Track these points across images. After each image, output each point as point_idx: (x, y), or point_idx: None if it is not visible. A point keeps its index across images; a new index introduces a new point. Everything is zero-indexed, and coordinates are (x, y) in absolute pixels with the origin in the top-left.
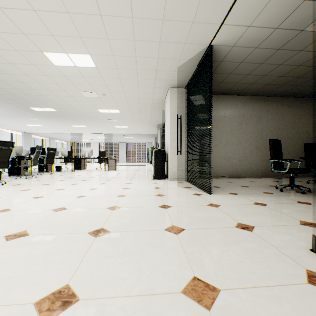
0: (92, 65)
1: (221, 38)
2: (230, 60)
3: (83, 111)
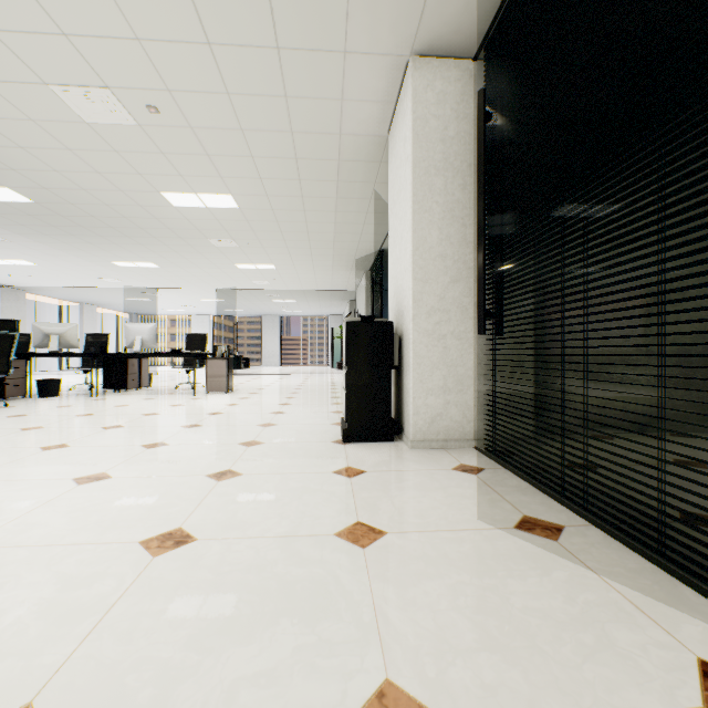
0: None
1: None
2: None
3: (117, 204)
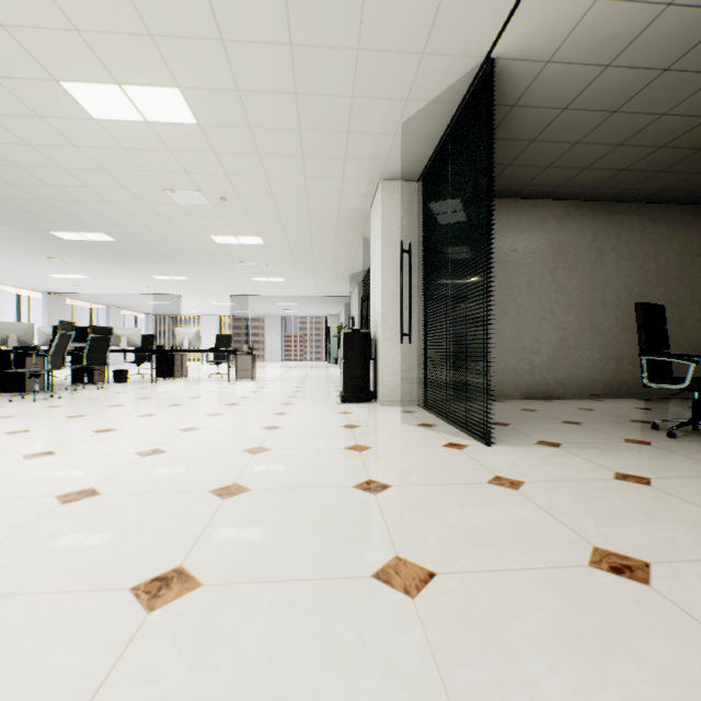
0: (187, 118)
1: (518, 37)
2: (537, 104)
3: (176, 242)
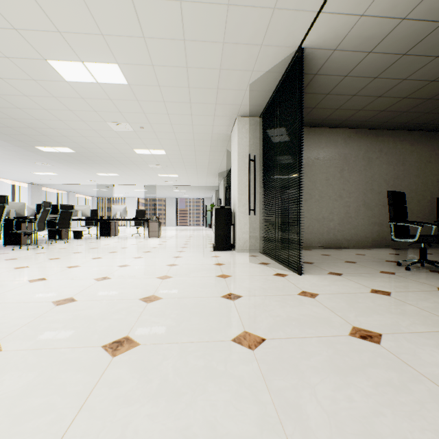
0: (122, 81)
1: (317, 36)
2: (329, 73)
3: (112, 153)
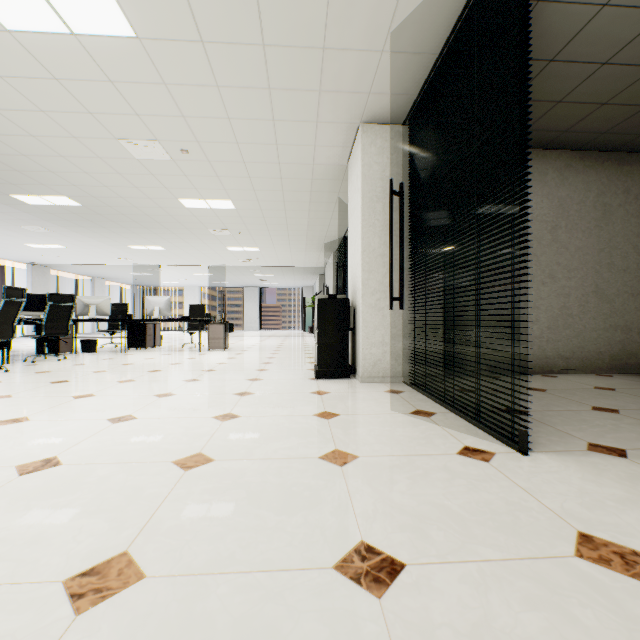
0: (122, 28)
1: None
2: None
3: (144, 206)
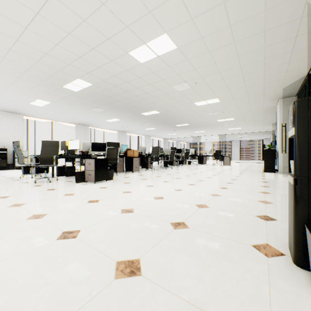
0: (218, 101)
1: None
2: None
3: (205, 123)
